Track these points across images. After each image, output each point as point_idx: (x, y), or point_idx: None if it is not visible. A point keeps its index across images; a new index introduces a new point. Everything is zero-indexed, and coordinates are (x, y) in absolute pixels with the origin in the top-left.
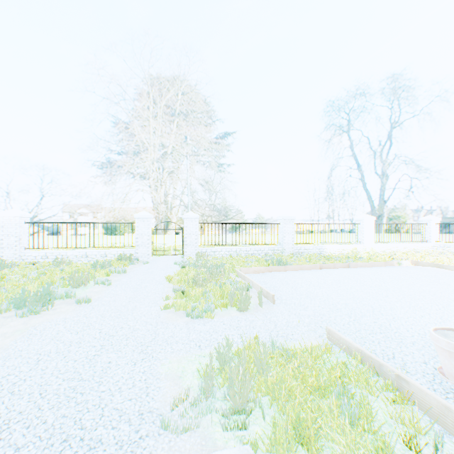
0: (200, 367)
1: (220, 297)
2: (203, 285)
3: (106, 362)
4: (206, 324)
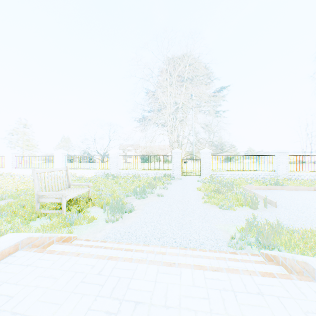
0: (236, 229)
1: (235, 201)
2: (223, 193)
3: (189, 220)
4: (231, 213)
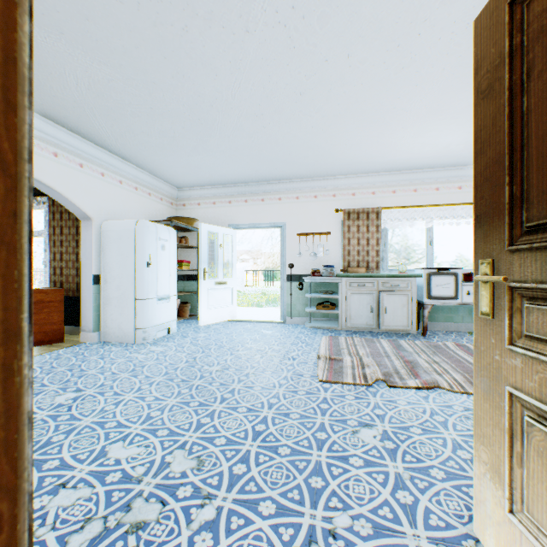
0: None
1: None
2: None
3: None
4: None
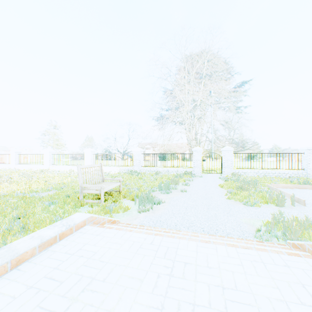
0: (262, 223)
1: (260, 198)
2: (247, 190)
3: (214, 213)
4: (256, 209)
